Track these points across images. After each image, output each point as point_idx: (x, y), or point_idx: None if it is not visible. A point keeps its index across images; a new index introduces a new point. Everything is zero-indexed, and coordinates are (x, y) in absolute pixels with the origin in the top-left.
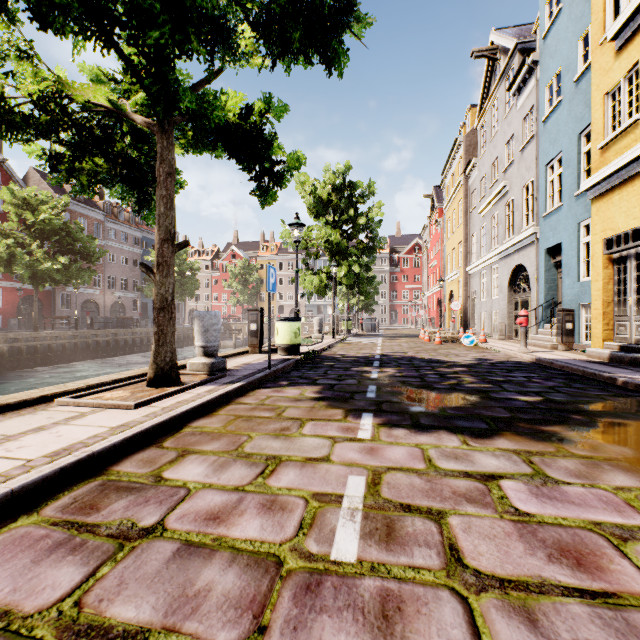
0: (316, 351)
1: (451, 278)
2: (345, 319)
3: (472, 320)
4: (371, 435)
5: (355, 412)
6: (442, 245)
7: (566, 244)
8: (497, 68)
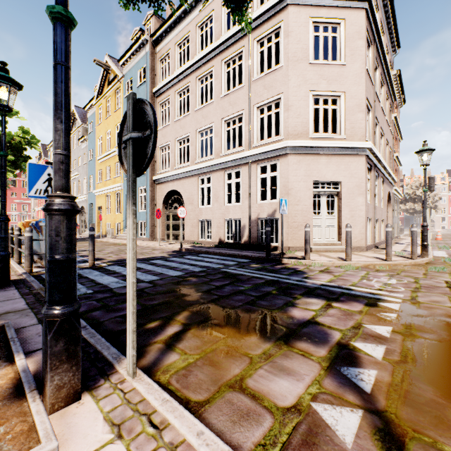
0: None
1: None
2: None
3: None
4: None
5: None
6: None
7: (94, 204)
8: (76, 122)
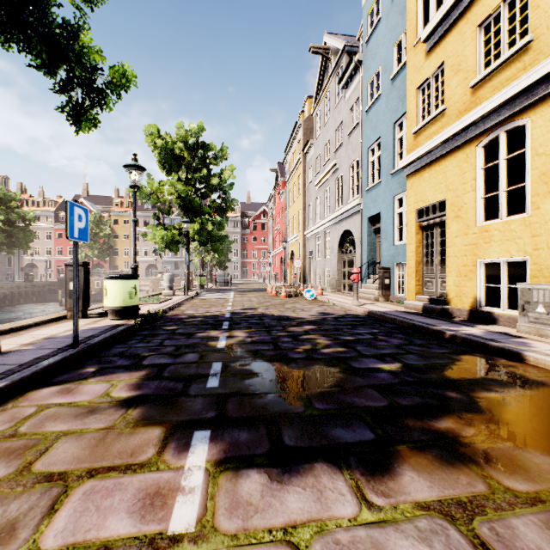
0: (159, 312)
1: (292, 240)
2: (198, 275)
3: (309, 276)
4: (199, 512)
5: (182, 431)
6: (285, 212)
7: (384, 214)
8: (329, 66)
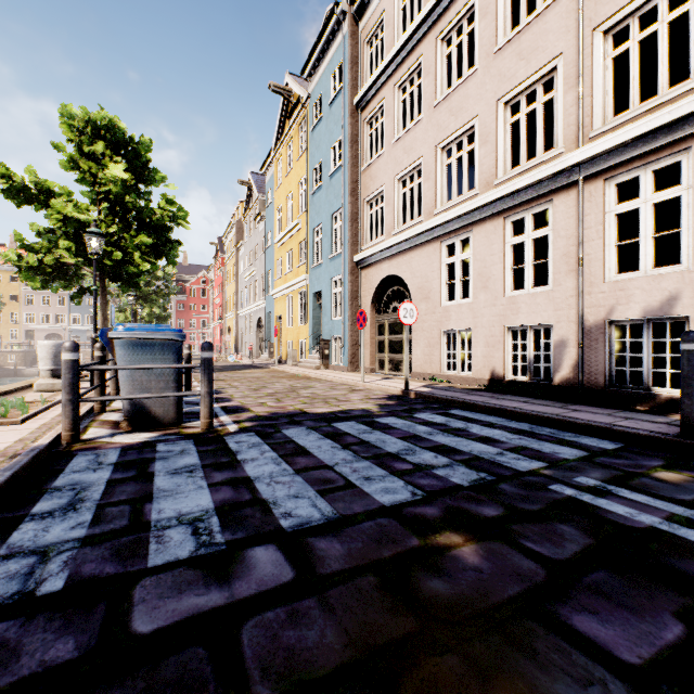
0: None
1: (229, 317)
2: None
3: (242, 347)
4: None
5: None
6: (224, 288)
7: (273, 313)
8: (253, 195)
